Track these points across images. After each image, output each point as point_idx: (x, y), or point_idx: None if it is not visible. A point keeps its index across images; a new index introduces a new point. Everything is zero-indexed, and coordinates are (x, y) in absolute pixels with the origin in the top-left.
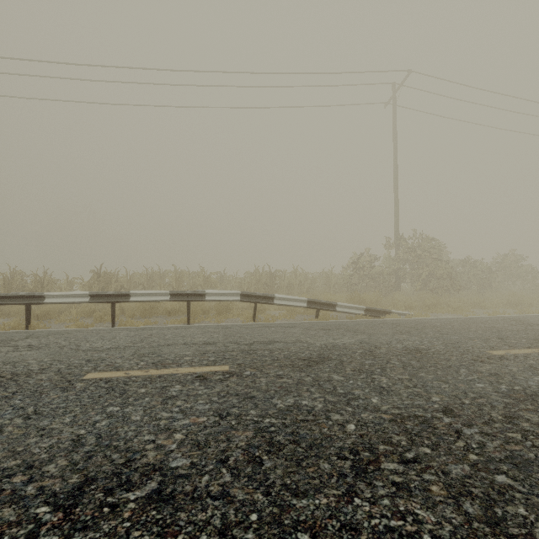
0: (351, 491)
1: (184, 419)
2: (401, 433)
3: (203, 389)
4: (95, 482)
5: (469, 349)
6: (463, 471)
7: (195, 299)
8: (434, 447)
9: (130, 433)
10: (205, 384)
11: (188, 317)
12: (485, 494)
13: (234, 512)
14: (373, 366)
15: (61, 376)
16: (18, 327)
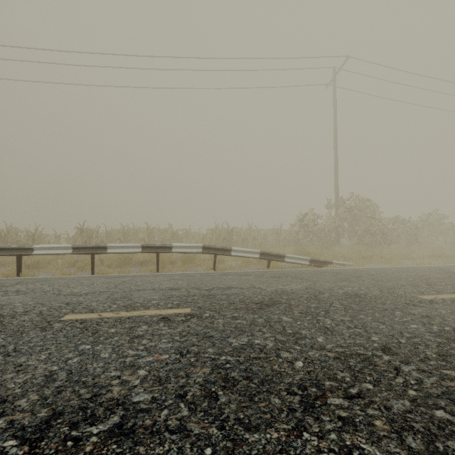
0: (300, 425)
1: (148, 357)
2: (345, 370)
3: (166, 329)
4: (62, 416)
5: (402, 294)
6: (404, 406)
7: (163, 251)
8: (376, 383)
9: (98, 369)
10: (168, 325)
11: (157, 267)
12: (426, 429)
13: (190, 446)
14: (318, 309)
15: (42, 317)
16: (11, 275)
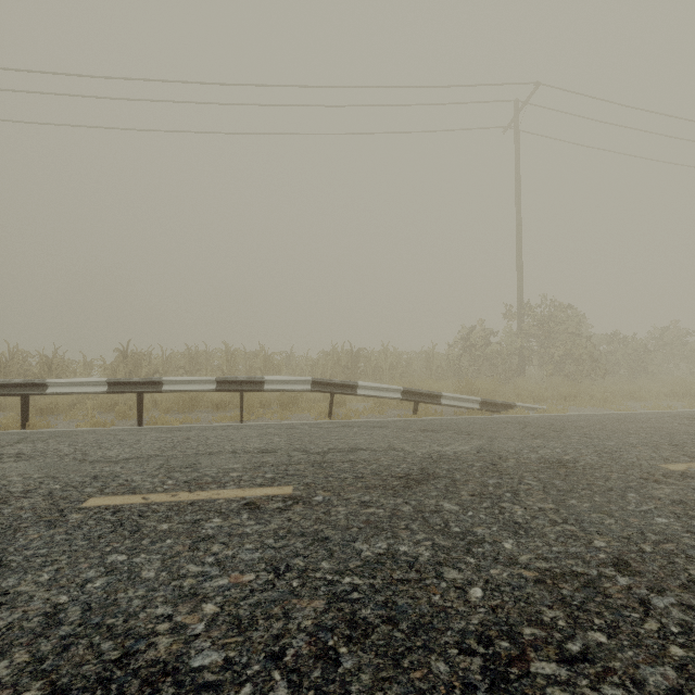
0: None
1: (220, 577)
2: (555, 604)
3: (253, 525)
4: None
5: (634, 462)
6: (666, 679)
7: (251, 388)
8: (612, 632)
9: (135, 601)
10: (256, 516)
11: (241, 413)
12: None
13: None
14: (500, 488)
15: (52, 502)
16: (12, 425)
